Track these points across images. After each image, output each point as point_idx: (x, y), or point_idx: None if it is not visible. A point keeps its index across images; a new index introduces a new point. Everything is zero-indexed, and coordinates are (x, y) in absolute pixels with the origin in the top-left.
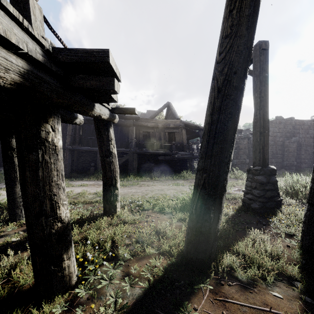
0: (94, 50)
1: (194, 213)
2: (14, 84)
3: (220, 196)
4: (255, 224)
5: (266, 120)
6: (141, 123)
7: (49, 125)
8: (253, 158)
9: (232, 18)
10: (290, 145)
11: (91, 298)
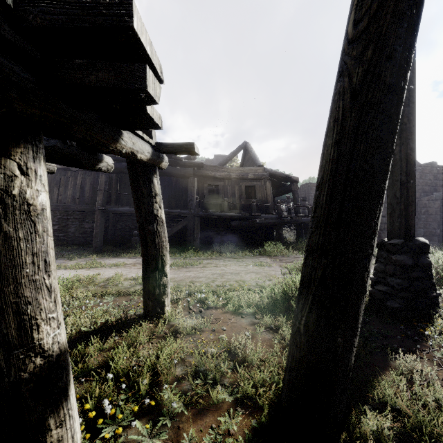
0: (100, 1)
1: (303, 332)
2: None
3: (356, 303)
4: (399, 340)
5: (410, 162)
6: (205, 172)
7: (13, 163)
8: (389, 225)
9: None
10: (430, 205)
11: None
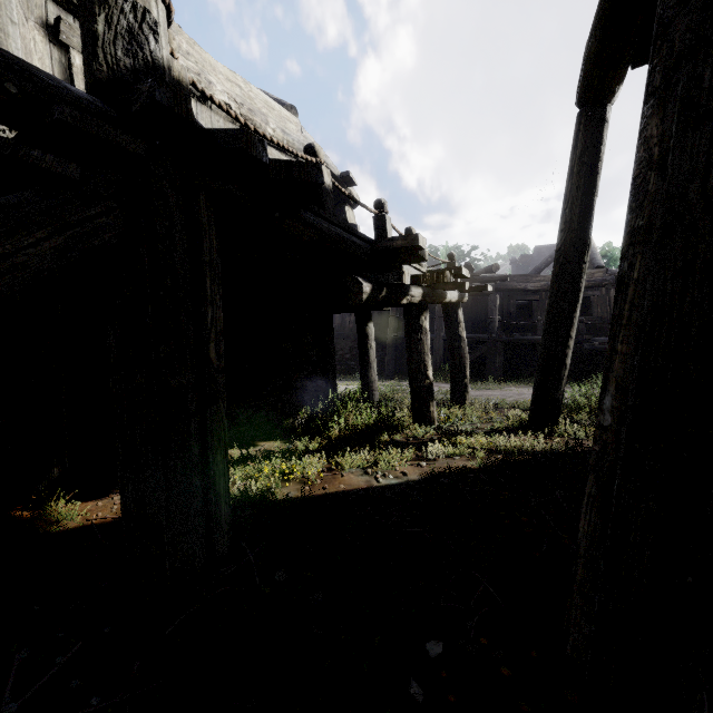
0: (452, 268)
1: (535, 384)
2: (419, 301)
3: (558, 368)
4: None
5: None
6: (512, 285)
7: (423, 317)
8: None
9: (565, 216)
10: None
11: (449, 431)
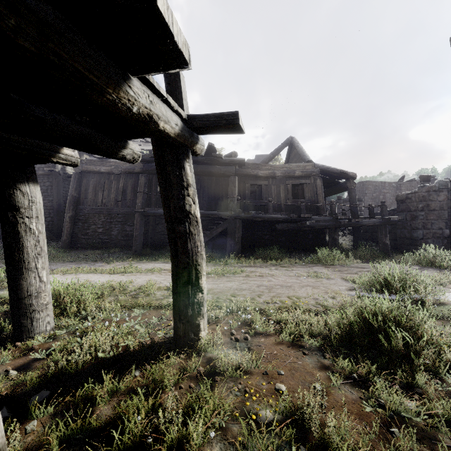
0: None
1: None
2: None
3: None
4: None
5: None
6: (247, 171)
7: None
8: None
9: None
10: None
11: None
